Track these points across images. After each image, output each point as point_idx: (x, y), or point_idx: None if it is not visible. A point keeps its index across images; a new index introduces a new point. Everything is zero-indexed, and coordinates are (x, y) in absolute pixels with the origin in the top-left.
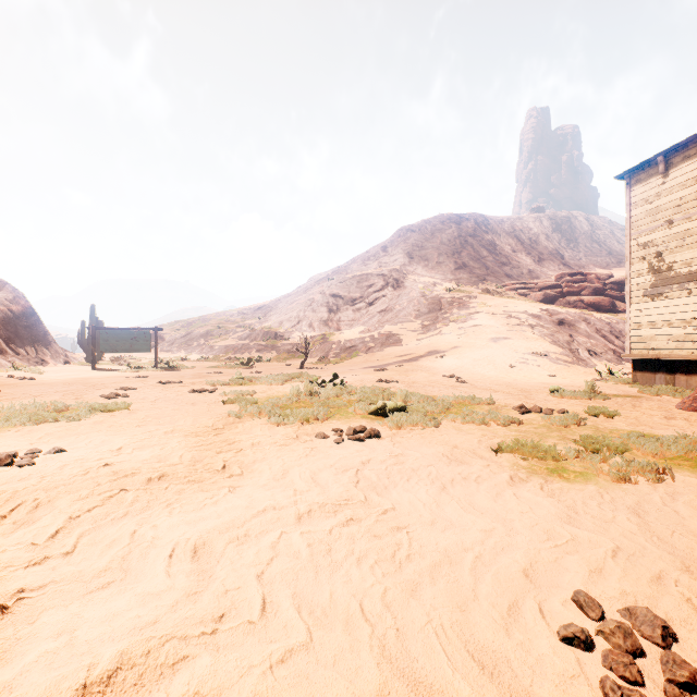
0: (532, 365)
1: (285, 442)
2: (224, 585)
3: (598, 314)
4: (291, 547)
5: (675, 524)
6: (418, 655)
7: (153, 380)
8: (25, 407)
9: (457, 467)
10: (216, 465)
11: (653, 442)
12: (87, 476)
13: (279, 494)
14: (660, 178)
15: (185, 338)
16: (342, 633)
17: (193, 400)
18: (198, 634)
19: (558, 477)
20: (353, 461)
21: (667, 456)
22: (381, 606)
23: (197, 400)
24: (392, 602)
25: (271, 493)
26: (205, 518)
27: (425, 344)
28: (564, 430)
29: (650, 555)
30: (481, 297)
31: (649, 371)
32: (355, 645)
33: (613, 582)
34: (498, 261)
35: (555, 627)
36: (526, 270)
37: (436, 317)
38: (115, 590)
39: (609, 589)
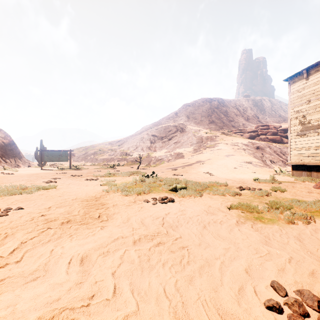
0: (244, 167)
1: (129, 204)
2: (95, 278)
3: (275, 144)
4: (130, 257)
5: (318, 245)
6: (193, 317)
7: (68, 174)
8: (7, 187)
9: (211, 216)
10: (95, 215)
11: (304, 204)
12: (32, 221)
13: (125, 230)
14: (304, 80)
15: (84, 155)
16: (154, 305)
17: (86, 184)
18: (80, 306)
19: (259, 221)
20: (161, 213)
21: (311, 211)
22: (174, 289)
23: (88, 184)
24: (180, 287)
25: (121, 230)
26: (88, 243)
27: (195, 158)
28: (261, 198)
29: (307, 261)
30: (221, 136)
31: (299, 170)
32: (161, 312)
33: (290, 276)
34: (228, 120)
35: (263, 300)
36: (241, 124)
37: (200, 145)
38: (40, 282)
39: (288, 280)
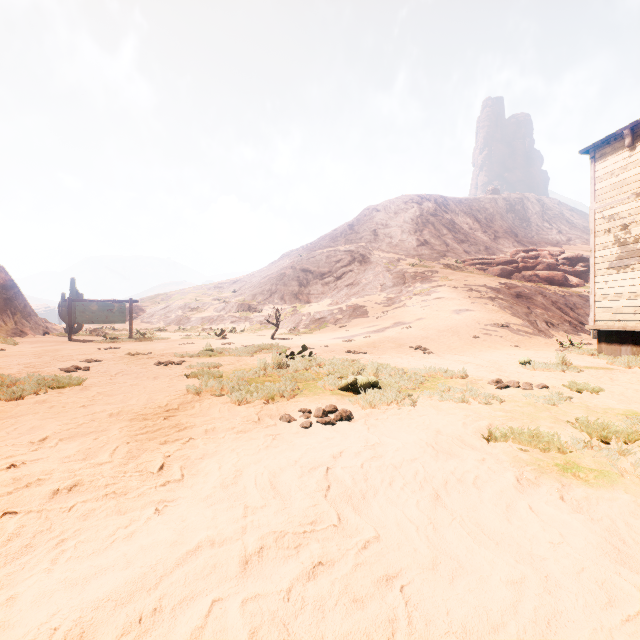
0: (494, 336)
1: (244, 428)
2: None
3: (552, 287)
4: (223, 636)
5: None
6: None
7: (123, 351)
8: None
9: (448, 463)
10: (152, 464)
11: None
12: None
13: (223, 516)
14: (626, 151)
15: (164, 310)
16: None
17: (156, 373)
18: None
19: (574, 478)
20: (322, 454)
21: None
22: None
23: (161, 373)
24: None
25: (212, 515)
26: (104, 570)
27: (390, 316)
28: (553, 409)
29: None
30: (443, 272)
31: (615, 343)
32: None
33: None
34: (457, 239)
35: None
36: (483, 247)
37: (400, 290)
38: None
39: None
